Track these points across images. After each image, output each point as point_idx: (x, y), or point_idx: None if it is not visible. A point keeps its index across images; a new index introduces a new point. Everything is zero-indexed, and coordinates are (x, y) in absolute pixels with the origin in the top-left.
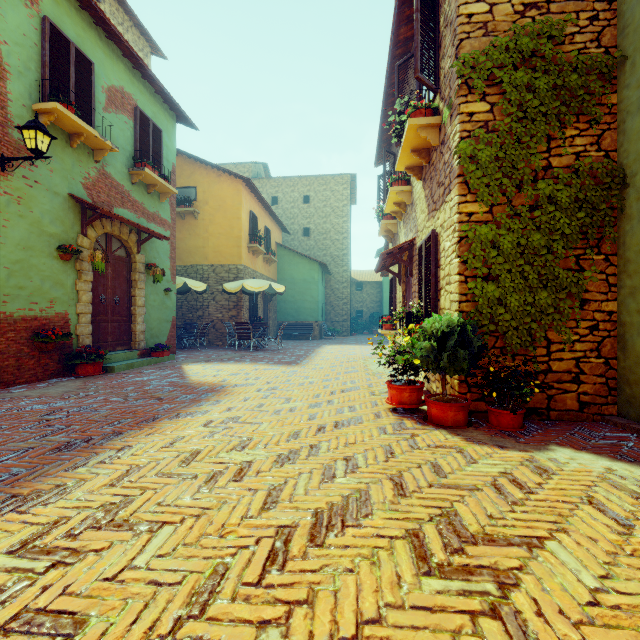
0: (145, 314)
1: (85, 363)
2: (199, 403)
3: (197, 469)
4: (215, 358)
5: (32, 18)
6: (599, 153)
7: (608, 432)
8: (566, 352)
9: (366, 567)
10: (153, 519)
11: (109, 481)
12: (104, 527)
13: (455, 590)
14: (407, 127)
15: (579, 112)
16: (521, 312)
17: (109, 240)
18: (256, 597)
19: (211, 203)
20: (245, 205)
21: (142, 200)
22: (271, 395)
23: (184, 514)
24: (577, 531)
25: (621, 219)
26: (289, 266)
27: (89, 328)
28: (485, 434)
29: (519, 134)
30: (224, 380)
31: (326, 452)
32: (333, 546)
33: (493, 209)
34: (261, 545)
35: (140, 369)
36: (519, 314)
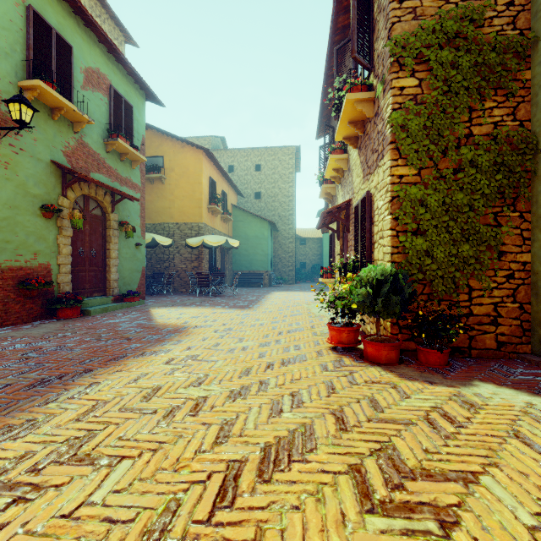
0: (118, 265)
1: (65, 307)
2: (163, 343)
3: (157, 404)
4: (179, 303)
5: (18, 6)
6: (514, 123)
7: (524, 369)
8: (485, 298)
9: (312, 504)
10: (113, 453)
11: (76, 416)
12: (66, 462)
13: (398, 529)
14: (345, 101)
15: (497, 86)
16: (446, 262)
17: (87, 201)
18: (205, 536)
19: (176, 170)
20: (205, 172)
21: (116, 166)
22: (226, 335)
23: (142, 448)
24: (508, 465)
25: (534, 181)
26: (243, 224)
27: (69, 277)
28: (415, 370)
29: (444, 106)
30: (186, 322)
31: (274, 388)
32: (280, 482)
33: (421, 172)
34: (212, 480)
35: (113, 312)
36: (444, 264)
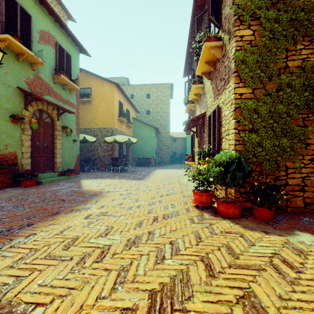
0: (62, 153)
1: (25, 179)
2: (86, 203)
3: (73, 252)
4: (99, 176)
5: None
6: None
7: None
8: (296, 173)
9: None
10: (30, 300)
11: (11, 263)
12: None
13: None
14: (203, 47)
15: (304, 35)
16: (271, 150)
17: (41, 113)
18: None
19: (99, 96)
20: (116, 97)
21: (60, 92)
22: (127, 197)
23: (54, 295)
24: None
25: None
26: (139, 129)
27: (29, 160)
28: (253, 223)
29: (270, 47)
30: (102, 189)
31: (158, 237)
32: None
33: (254, 91)
34: None
35: (57, 182)
36: (270, 151)
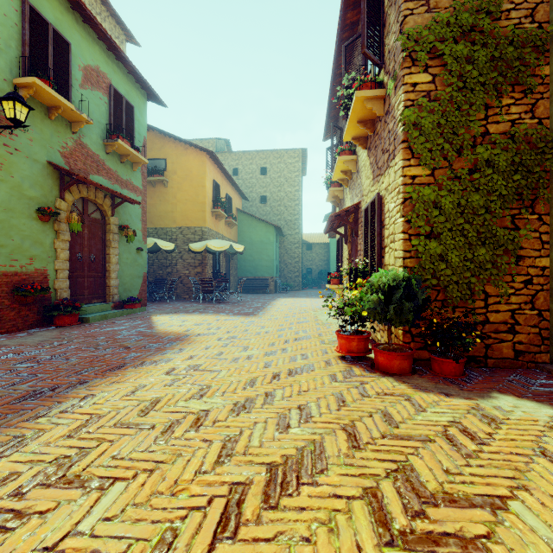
0: (119, 270)
1: (62, 314)
2: (164, 351)
3: (155, 419)
4: (181, 310)
5: (13, 0)
6: (533, 120)
7: (544, 379)
8: (502, 304)
9: (324, 535)
10: (105, 474)
11: (67, 432)
12: (54, 484)
13: None
14: (354, 99)
15: (514, 82)
16: (461, 267)
17: (85, 204)
18: None
19: (179, 173)
20: (209, 175)
21: (116, 168)
22: (230, 344)
23: (137, 469)
24: (538, 489)
25: None
26: (248, 229)
27: (66, 283)
28: (429, 381)
29: (459, 102)
30: (188, 330)
31: (280, 400)
32: (288, 508)
33: (435, 172)
34: (213, 506)
35: (113, 320)
36: (459, 269)
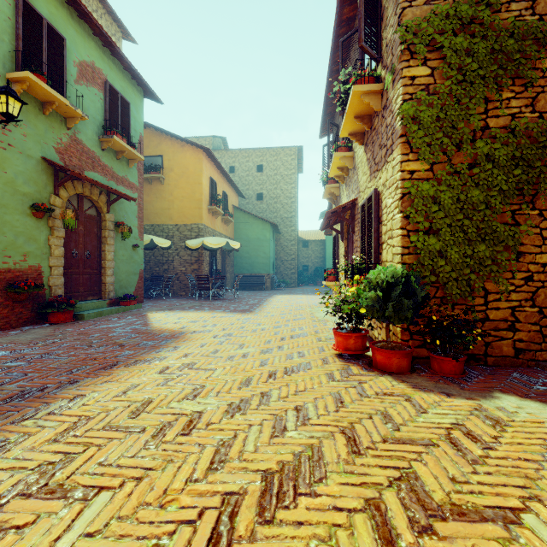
0: (114, 267)
1: (56, 312)
2: (158, 349)
3: (146, 421)
4: (177, 307)
5: None
6: (533, 114)
7: (545, 378)
8: (502, 302)
9: None
10: (90, 483)
11: (53, 435)
12: (34, 494)
13: None
14: (351, 93)
15: (515, 76)
16: (461, 264)
17: (81, 200)
18: None
19: (175, 170)
20: (205, 172)
21: (111, 165)
22: (226, 341)
23: (125, 476)
24: None
25: None
26: (244, 226)
27: (61, 280)
28: (429, 380)
29: (459, 96)
30: (184, 327)
31: (277, 401)
32: (285, 522)
33: (434, 167)
34: (204, 520)
35: (108, 317)
36: (459, 266)
